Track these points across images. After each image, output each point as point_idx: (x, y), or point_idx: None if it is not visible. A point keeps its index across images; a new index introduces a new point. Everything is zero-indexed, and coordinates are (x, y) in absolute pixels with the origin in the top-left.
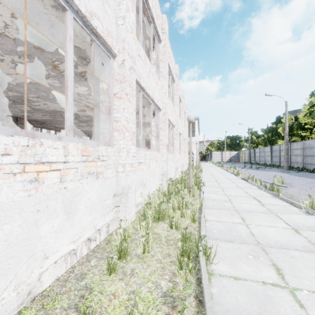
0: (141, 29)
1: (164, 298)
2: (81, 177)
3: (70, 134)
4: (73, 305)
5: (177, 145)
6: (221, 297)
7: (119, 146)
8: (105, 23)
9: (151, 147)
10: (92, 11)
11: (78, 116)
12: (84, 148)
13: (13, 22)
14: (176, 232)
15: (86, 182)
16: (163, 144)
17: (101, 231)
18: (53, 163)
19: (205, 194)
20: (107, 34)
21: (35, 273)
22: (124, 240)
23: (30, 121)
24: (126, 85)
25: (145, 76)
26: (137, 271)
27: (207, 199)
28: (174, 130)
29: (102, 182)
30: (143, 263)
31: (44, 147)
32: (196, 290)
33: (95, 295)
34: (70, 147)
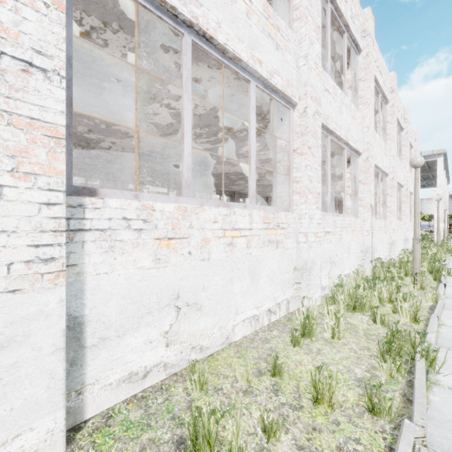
0: (328, 51)
1: (358, 382)
2: (263, 245)
3: (253, 201)
4: (262, 358)
5: (394, 206)
6: (445, 407)
7: (300, 211)
8: (284, 74)
9: (344, 210)
10: (272, 69)
11: (245, 176)
12: (265, 215)
13: (201, 102)
14: (382, 328)
15: (267, 251)
16: (365, 206)
17: (281, 306)
18: (242, 229)
19: (450, 288)
20: (287, 85)
21: (230, 323)
22: (307, 322)
23: (198, 186)
24: (308, 137)
25: (334, 113)
26: (324, 352)
27: (451, 297)
28: (387, 180)
29: (281, 252)
30: (332, 347)
31: (236, 216)
32: (404, 389)
33: (281, 357)
34: (254, 215)
